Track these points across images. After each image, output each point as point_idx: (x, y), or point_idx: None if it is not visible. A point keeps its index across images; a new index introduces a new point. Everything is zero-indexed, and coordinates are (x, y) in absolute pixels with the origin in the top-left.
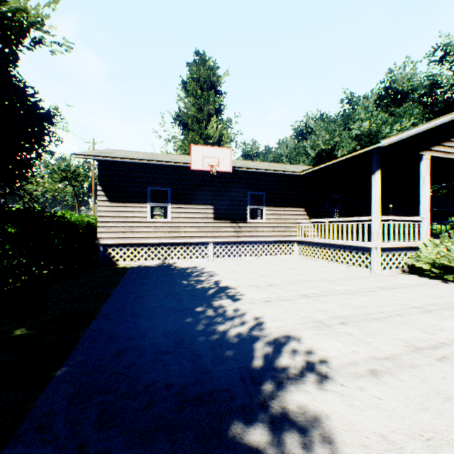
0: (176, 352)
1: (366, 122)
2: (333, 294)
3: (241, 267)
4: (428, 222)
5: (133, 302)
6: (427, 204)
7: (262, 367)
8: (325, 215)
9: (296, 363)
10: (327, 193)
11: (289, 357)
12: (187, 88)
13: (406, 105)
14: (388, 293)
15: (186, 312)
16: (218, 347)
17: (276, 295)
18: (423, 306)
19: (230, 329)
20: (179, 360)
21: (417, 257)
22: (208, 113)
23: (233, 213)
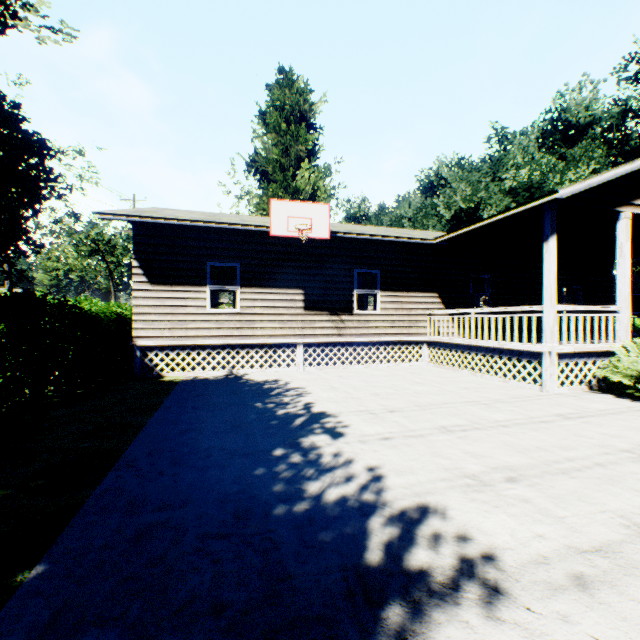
0: (236, 536)
1: (525, 169)
2: (488, 426)
3: (345, 380)
4: (628, 314)
5: (176, 439)
6: (627, 287)
7: (383, 567)
8: (469, 303)
9: (442, 560)
10: (471, 271)
11: (429, 546)
12: (267, 120)
13: (583, 144)
14: (575, 425)
15: (259, 457)
16: (307, 525)
17: (399, 428)
18: (637, 449)
19: (328, 490)
20: (240, 550)
21: (613, 367)
22: (297, 156)
23: (333, 301)
